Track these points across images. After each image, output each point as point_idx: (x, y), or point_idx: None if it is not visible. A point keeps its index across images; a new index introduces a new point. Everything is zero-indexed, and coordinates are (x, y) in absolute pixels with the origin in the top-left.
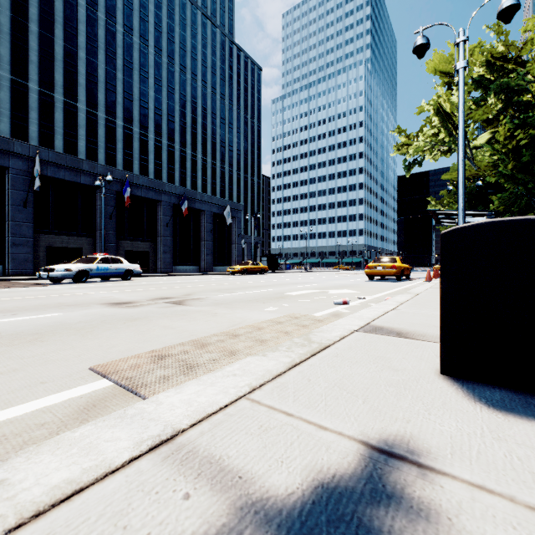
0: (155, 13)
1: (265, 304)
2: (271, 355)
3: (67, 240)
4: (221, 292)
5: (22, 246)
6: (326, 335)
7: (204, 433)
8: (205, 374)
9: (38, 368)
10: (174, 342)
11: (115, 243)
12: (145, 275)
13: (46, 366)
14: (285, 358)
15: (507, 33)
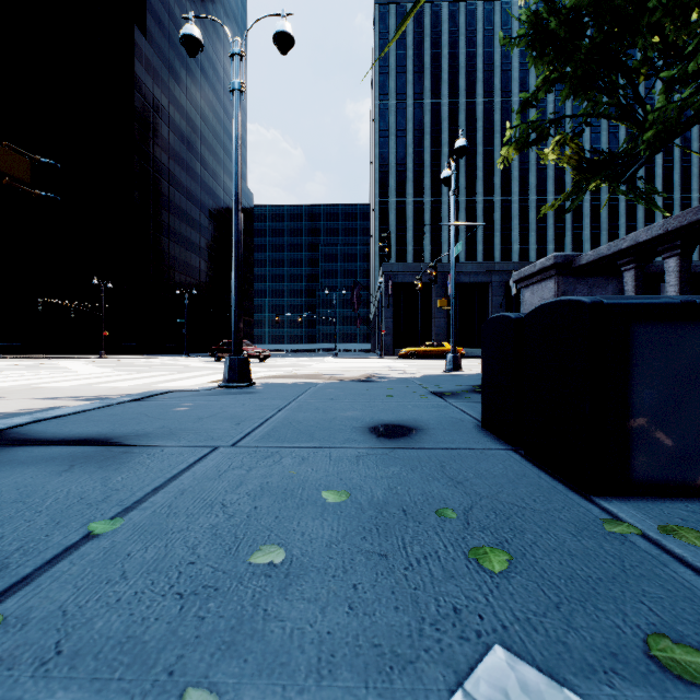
0: None
1: None
2: None
3: None
4: None
5: None
6: None
7: None
8: None
9: None
10: None
11: None
12: None
13: None
14: None
15: None
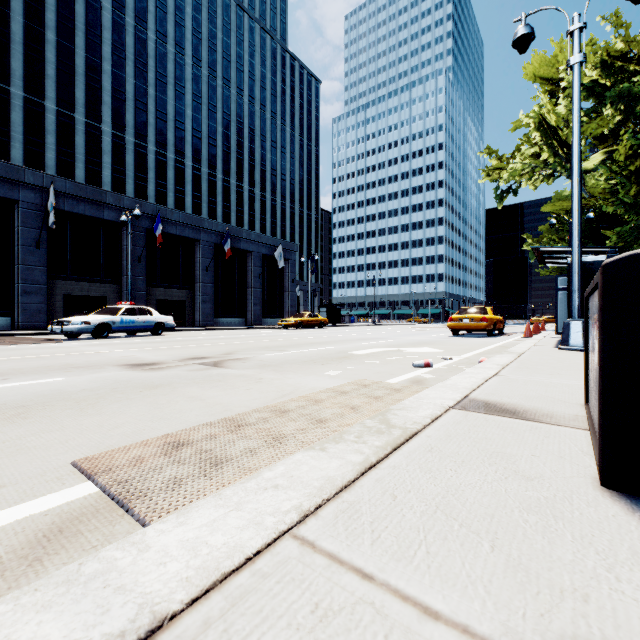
0: (194, 17)
1: (324, 367)
2: (333, 449)
3: (87, 287)
4: (269, 351)
5: (35, 294)
6: (411, 415)
7: (210, 623)
8: (235, 475)
9: (3, 460)
10: (200, 420)
11: (145, 291)
12: (180, 329)
13: (15, 458)
14: (354, 454)
15: (628, 26)
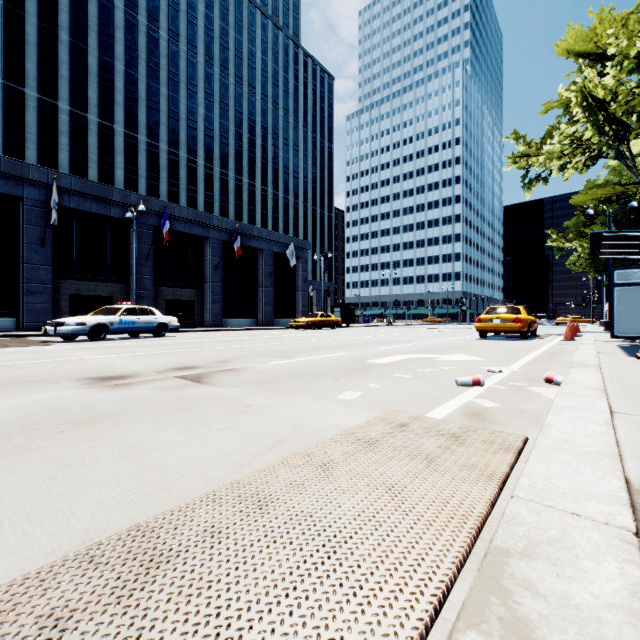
0: (206, 15)
1: (338, 383)
2: None
3: (94, 286)
4: (273, 358)
5: (40, 294)
6: (580, 597)
7: None
8: None
9: None
10: (94, 525)
11: (153, 290)
12: (187, 330)
13: None
14: None
15: None
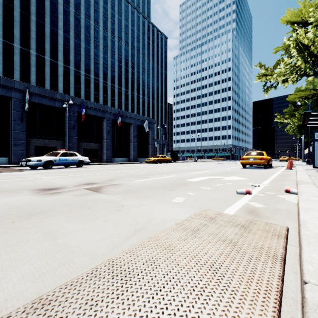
0: (103, 6)
1: (172, 192)
2: None
3: (47, 142)
4: (136, 178)
5: (20, 145)
6: None
7: None
8: None
9: None
10: (12, 295)
11: (77, 144)
12: (94, 164)
13: None
14: None
15: None
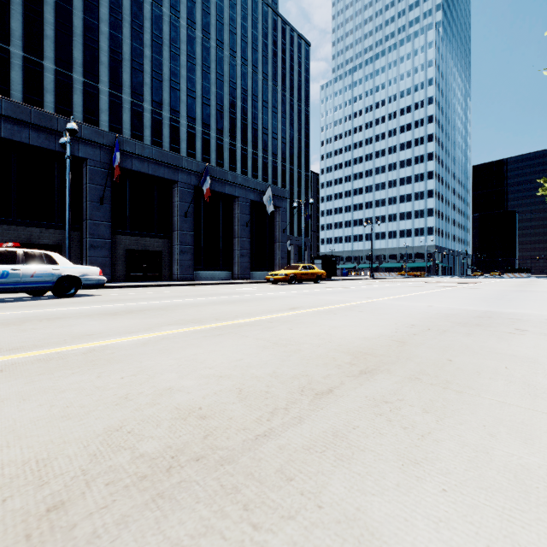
0: None
1: None
2: None
3: (38, 233)
4: None
5: None
6: None
7: None
8: None
9: None
10: None
11: (109, 238)
12: (139, 284)
13: None
14: None
15: None
